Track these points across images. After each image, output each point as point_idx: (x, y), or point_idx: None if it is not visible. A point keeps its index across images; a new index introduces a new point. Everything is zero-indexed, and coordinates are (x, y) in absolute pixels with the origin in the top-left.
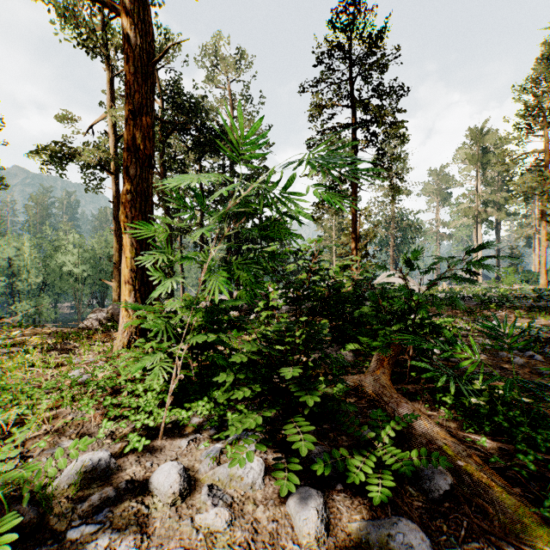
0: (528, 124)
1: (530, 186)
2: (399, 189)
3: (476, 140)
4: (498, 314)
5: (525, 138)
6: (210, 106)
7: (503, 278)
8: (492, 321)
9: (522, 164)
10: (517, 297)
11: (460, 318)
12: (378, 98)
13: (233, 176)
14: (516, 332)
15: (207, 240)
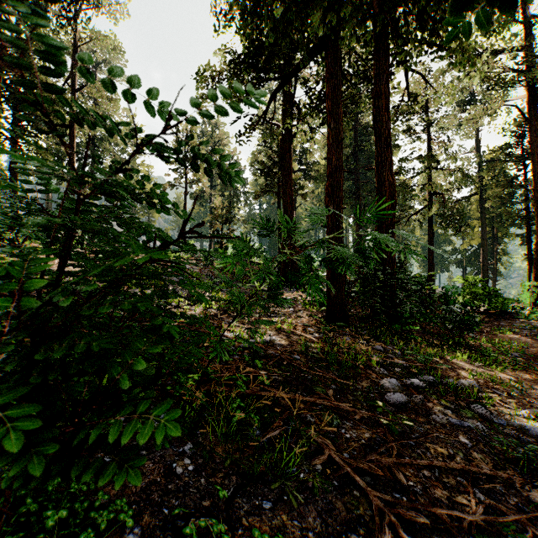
0: None
1: None
2: None
3: None
4: None
5: None
6: None
7: None
8: None
9: None
10: None
11: None
12: None
13: None
14: None
15: None
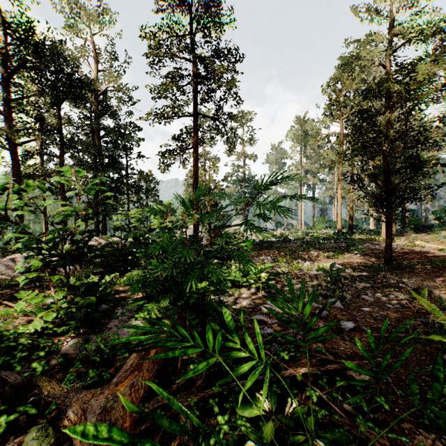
0: (331, 113)
1: (332, 160)
2: (234, 144)
3: (300, 125)
4: (311, 254)
5: (329, 123)
6: (73, 55)
7: (316, 225)
8: (306, 263)
9: (327, 142)
10: (324, 239)
11: (281, 261)
12: (217, 58)
13: (97, 127)
14: (322, 272)
15: (70, 188)
